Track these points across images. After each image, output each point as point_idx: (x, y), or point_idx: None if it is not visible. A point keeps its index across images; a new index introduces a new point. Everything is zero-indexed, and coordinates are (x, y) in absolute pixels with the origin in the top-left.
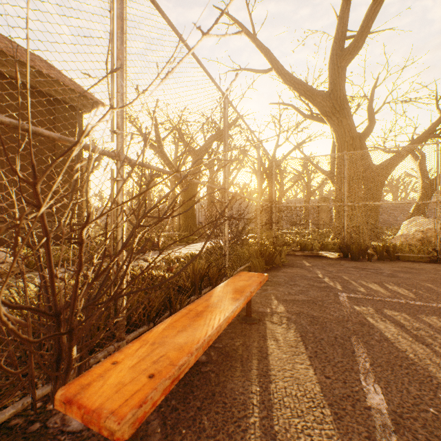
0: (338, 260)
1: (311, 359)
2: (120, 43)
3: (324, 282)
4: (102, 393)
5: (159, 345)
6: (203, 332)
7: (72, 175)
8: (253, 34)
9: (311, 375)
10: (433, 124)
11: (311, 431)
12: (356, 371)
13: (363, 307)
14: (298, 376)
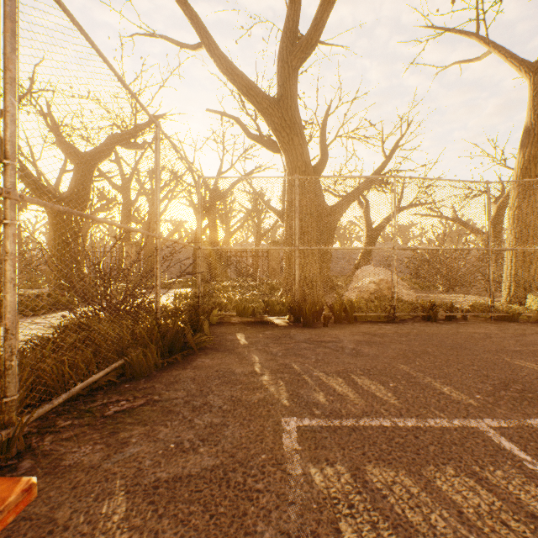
0: (288, 327)
1: None
2: None
3: (262, 388)
4: None
5: None
6: None
7: None
8: None
9: None
10: (379, 167)
11: None
12: None
13: (328, 468)
14: None
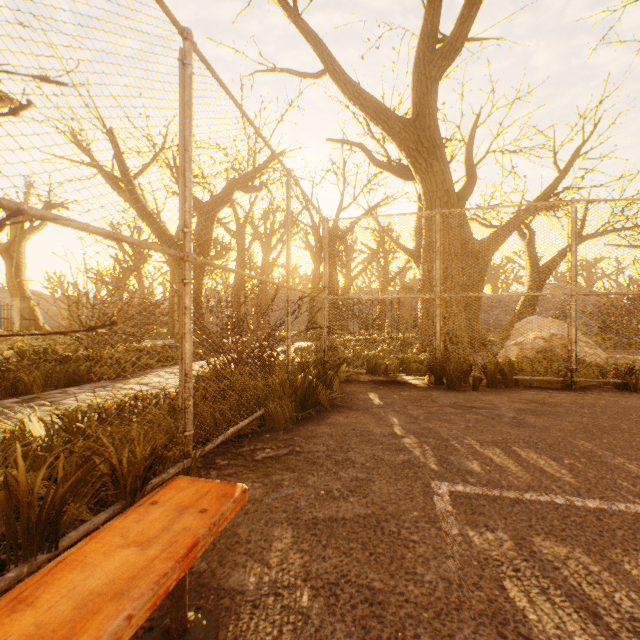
0: (428, 389)
1: None
2: None
3: (405, 450)
4: None
5: None
6: None
7: None
8: (294, 8)
9: None
10: (549, 186)
11: None
12: None
13: (488, 533)
14: None
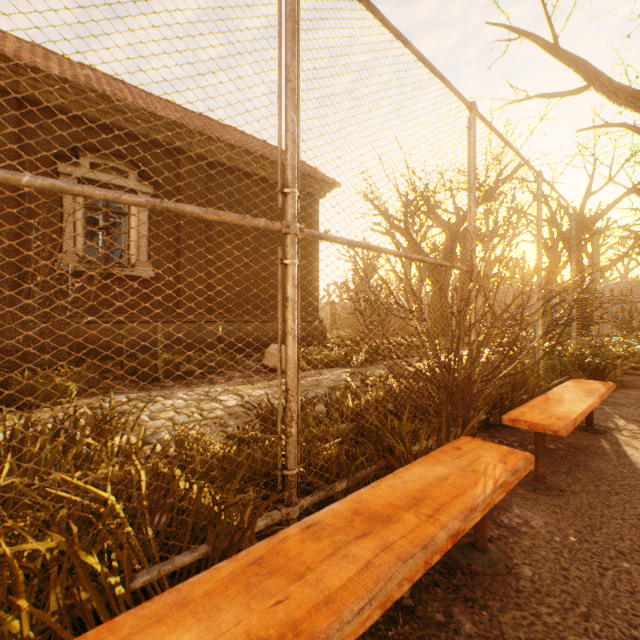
0: None
1: None
2: (473, 179)
3: None
4: (532, 419)
5: (544, 409)
6: (575, 408)
7: (309, 270)
8: (554, 45)
9: None
10: None
11: None
12: None
13: None
14: None
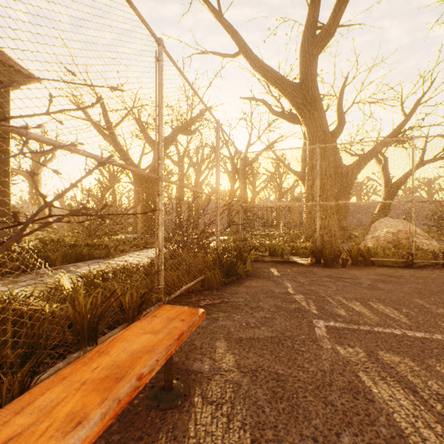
0: (310, 266)
1: None
2: None
3: (295, 302)
4: None
5: None
6: None
7: None
8: (219, 11)
9: None
10: (398, 126)
11: None
12: None
13: (349, 348)
14: None
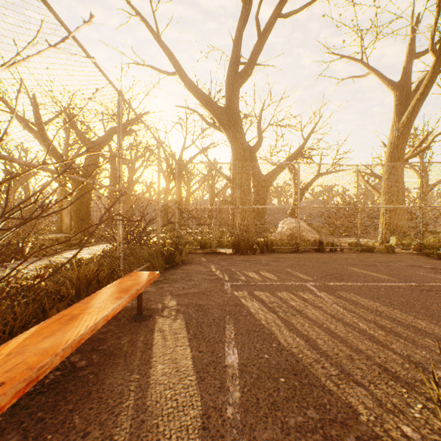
0: (231, 255)
1: (190, 340)
2: None
3: (216, 275)
4: None
5: (17, 354)
6: (75, 333)
7: None
8: (157, 34)
9: (187, 353)
10: (299, 147)
11: (179, 395)
12: (223, 342)
13: (240, 292)
14: (176, 357)
